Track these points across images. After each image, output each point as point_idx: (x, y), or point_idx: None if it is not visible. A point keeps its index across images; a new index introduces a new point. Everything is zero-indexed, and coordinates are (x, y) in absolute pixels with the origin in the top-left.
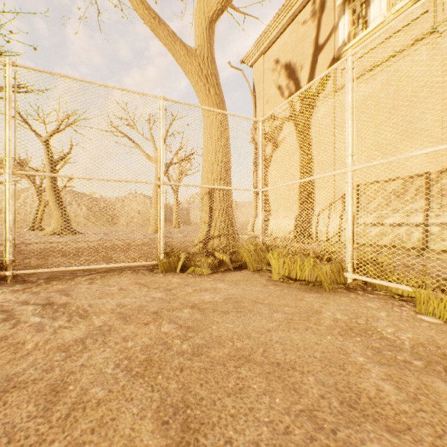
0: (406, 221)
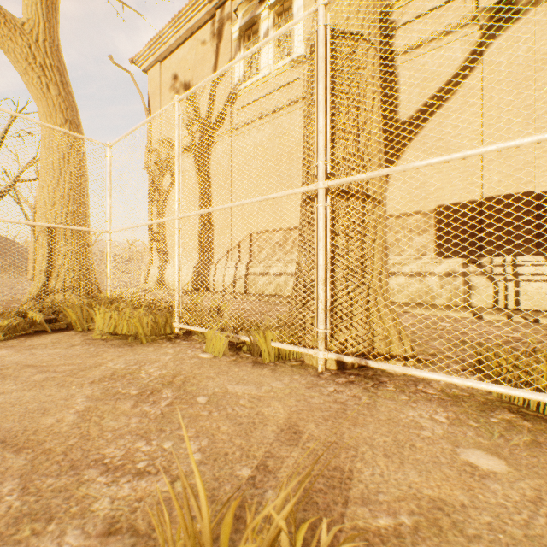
0: (285, 270)
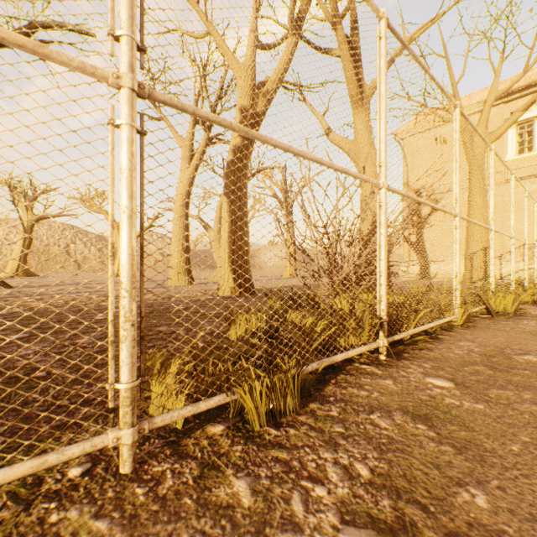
0: None
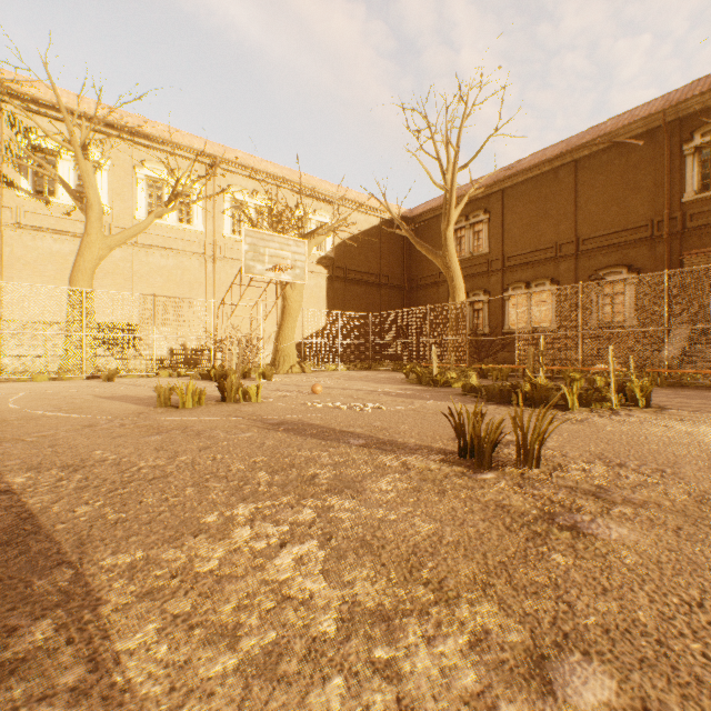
0: None
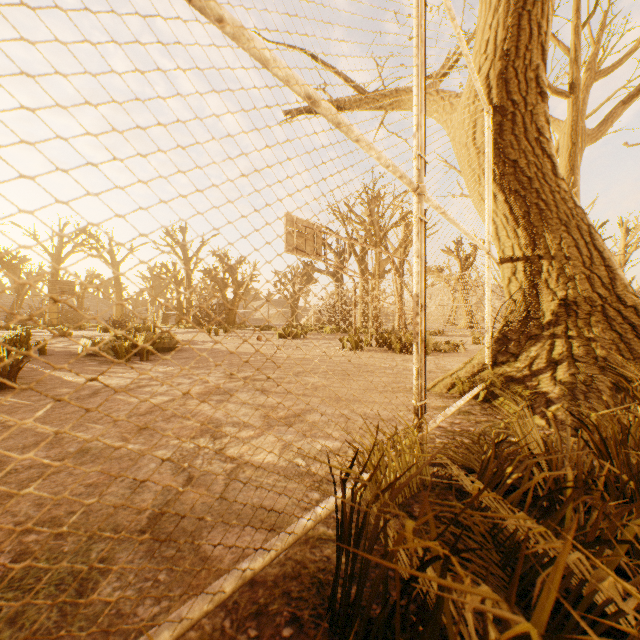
0: None
